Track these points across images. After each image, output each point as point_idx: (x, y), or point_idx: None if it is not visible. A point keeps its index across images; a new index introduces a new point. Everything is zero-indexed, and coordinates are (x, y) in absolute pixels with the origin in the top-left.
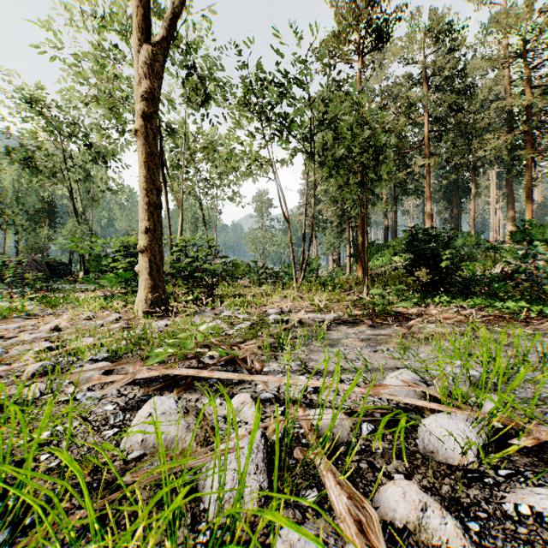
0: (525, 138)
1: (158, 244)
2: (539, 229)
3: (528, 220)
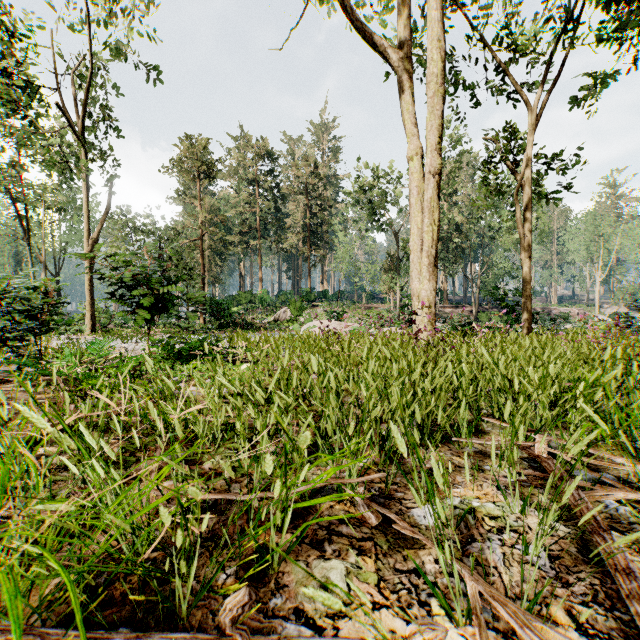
0: (307, 240)
1: (94, 309)
2: (310, 294)
3: (306, 289)
